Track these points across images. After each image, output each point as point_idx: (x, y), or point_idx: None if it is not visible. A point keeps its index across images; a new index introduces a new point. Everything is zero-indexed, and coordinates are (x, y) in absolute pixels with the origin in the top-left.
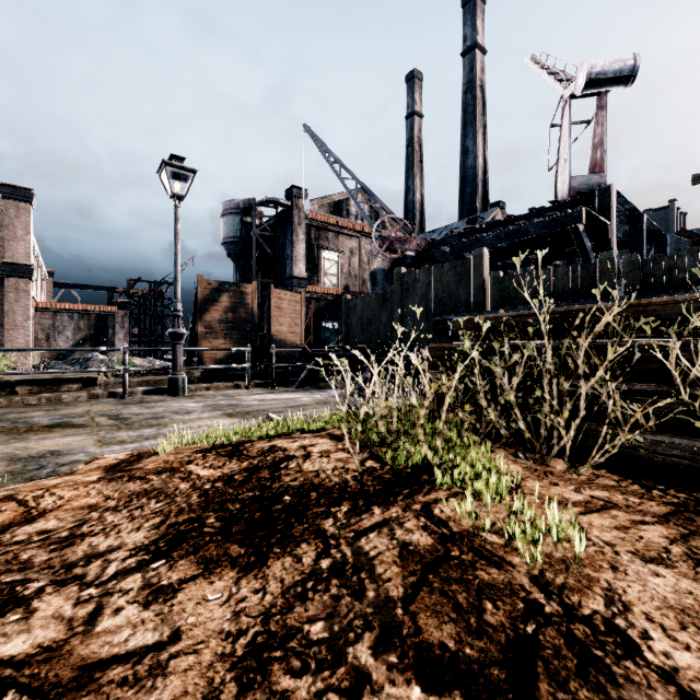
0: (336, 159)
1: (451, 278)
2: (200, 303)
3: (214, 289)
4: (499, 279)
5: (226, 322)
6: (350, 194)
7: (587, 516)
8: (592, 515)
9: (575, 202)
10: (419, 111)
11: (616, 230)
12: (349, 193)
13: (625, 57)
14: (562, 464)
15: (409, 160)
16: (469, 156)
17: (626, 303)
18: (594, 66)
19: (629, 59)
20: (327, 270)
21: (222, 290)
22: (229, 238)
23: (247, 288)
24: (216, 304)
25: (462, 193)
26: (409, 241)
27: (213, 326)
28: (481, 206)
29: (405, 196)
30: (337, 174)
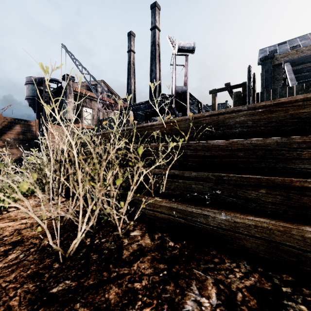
0: (79, 63)
1: (118, 123)
2: (0, 129)
3: (10, 122)
4: (134, 124)
5: (18, 140)
6: (87, 81)
7: (3, 224)
8: (7, 223)
9: (176, 96)
10: (133, 50)
11: (196, 109)
12: (86, 80)
13: (191, 42)
14: (61, 201)
15: (129, 71)
16: (153, 73)
17: (102, 132)
18: (180, 43)
19: (192, 44)
20: (86, 117)
21: (15, 123)
22: (29, 96)
23: (32, 122)
24: (11, 130)
25: (150, 88)
26: (116, 106)
27: (9, 142)
28: (158, 95)
29: (127, 86)
30: (80, 71)
